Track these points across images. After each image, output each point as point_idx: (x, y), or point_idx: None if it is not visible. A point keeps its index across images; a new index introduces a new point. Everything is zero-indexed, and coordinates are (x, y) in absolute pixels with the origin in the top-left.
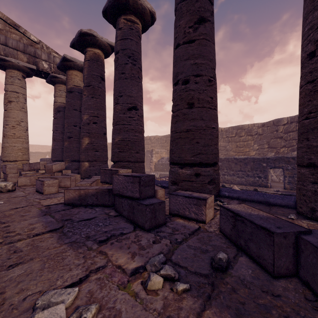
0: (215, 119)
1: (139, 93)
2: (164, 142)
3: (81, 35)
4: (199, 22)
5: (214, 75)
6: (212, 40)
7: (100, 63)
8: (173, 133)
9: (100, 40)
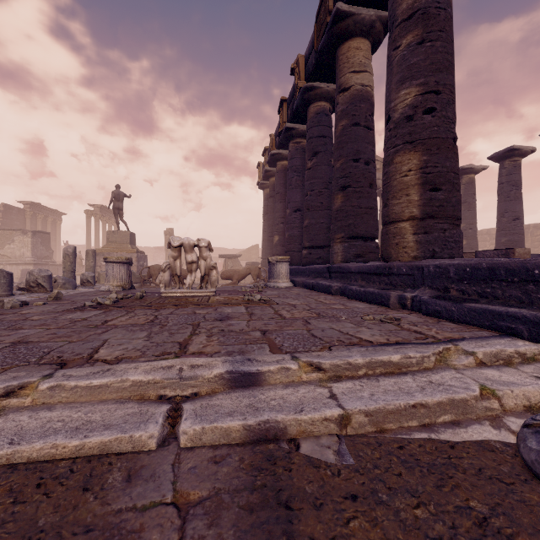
0: None
1: (521, 208)
2: None
3: (461, 170)
4: None
5: None
6: None
7: (473, 184)
8: None
9: (476, 169)
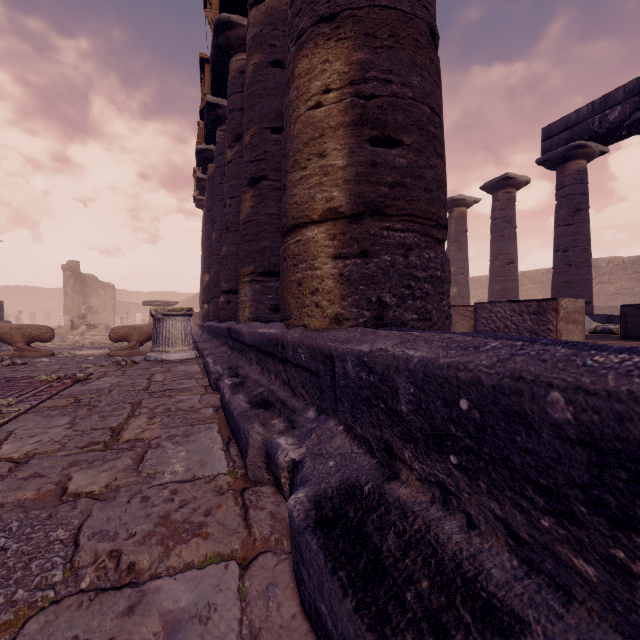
0: (589, 273)
1: (516, 250)
2: None
3: (452, 201)
4: (576, 211)
5: (589, 243)
6: (587, 221)
7: (465, 219)
8: (555, 283)
9: (468, 201)
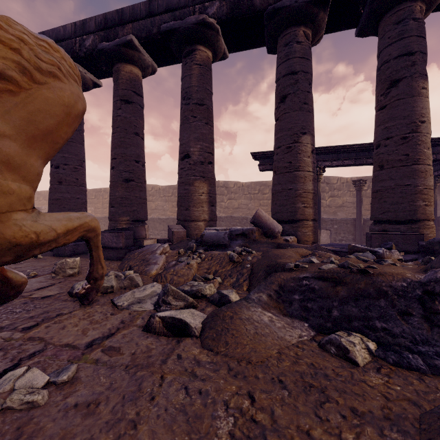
0: (80, 192)
1: None
2: (94, 197)
3: None
4: None
5: (81, 164)
6: (79, 142)
7: None
8: (49, 200)
9: None
